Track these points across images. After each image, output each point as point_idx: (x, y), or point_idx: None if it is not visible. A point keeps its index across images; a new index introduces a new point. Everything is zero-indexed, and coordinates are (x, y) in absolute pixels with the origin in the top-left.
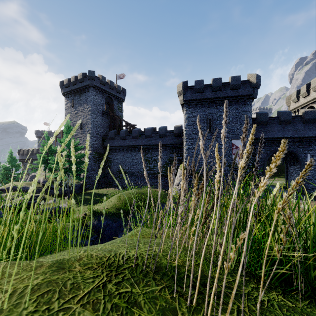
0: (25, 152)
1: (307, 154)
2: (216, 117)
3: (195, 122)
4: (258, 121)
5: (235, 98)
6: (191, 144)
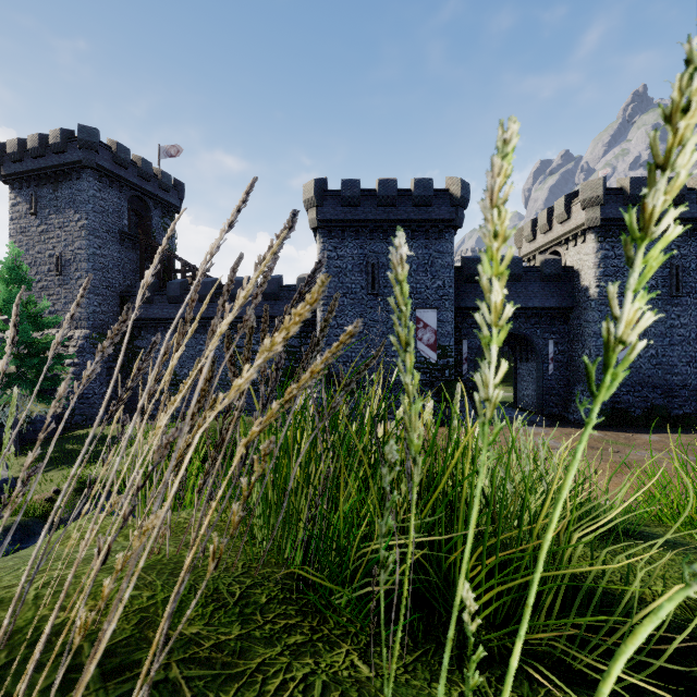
0: None
1: (549, 341)
2: (386, 261)
3: (342, 270)
4: (465, 273)
5: (423, 223)
6: (335, 317)
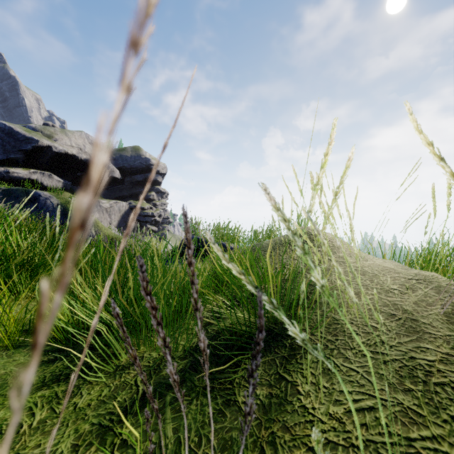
0: None
1: None
2: None
3: None
4: None
5: None
6: None
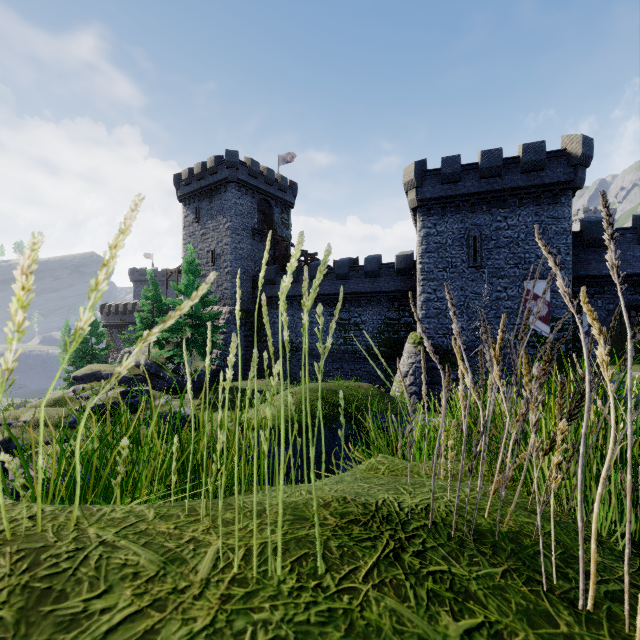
0: (113, 310)
1: None
2: (489, 232)
3: (442, 245)
4: (586, 238)
5: (533, 189)
6: (434, 291)
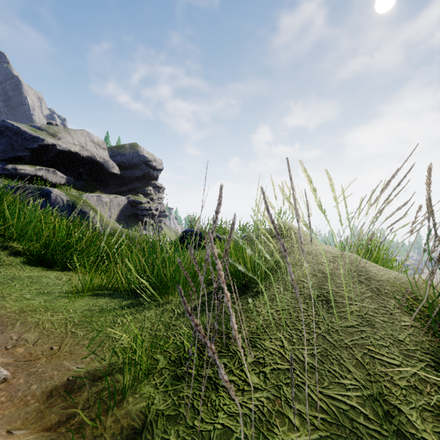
0: None
1: None
2: None
3: None
4: None
5: None
6: None
